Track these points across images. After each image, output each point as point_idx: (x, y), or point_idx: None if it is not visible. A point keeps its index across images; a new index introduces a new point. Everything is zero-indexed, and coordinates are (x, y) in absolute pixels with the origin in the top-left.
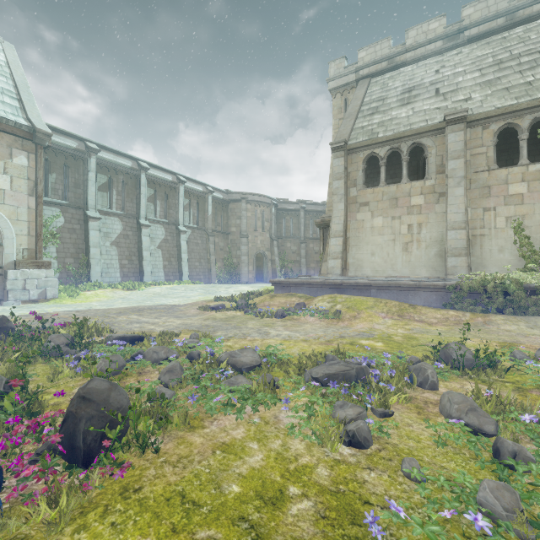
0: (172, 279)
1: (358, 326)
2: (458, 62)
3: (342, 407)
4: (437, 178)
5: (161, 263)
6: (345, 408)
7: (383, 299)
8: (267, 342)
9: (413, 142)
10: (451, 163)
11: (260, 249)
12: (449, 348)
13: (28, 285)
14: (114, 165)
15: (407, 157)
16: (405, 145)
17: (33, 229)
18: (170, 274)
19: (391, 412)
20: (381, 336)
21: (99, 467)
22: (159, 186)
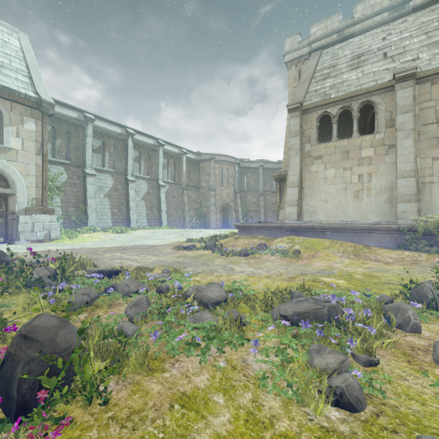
0: (153, 225)
1: (316, 265)
2: (404, 28)
3: (319, 352)
4: (386, 132)
5: (144, 212)
6: (323, 354)
7: (338, 240)
8: (232, 277)
9: (363, 100)
10: (401, 117)
11: (225, 200)
12: (423, 286)
13: (35, 228)
14: (107, 132)
15: (358, 114)
16: (356, 103)
17: (40, 182)
18: (152, 221)
19: (377, 360)
20: (341, 274)
21: (31, 424)
22: (142, 148)
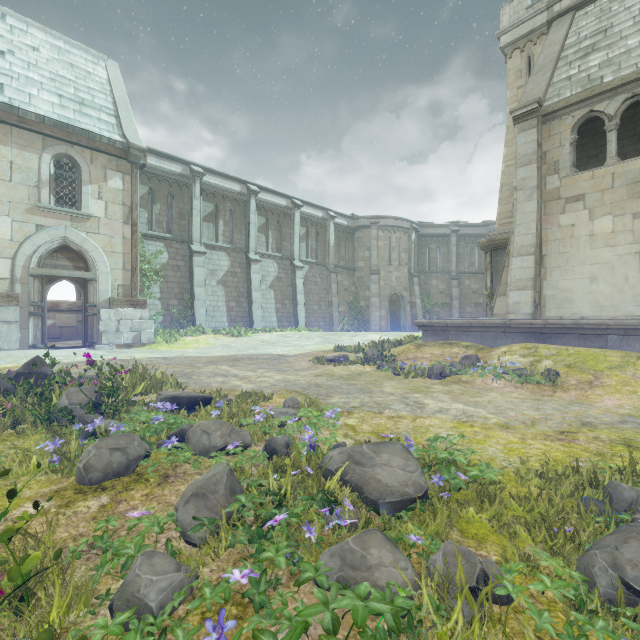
0: (286, 326)
1: (605, 403)
2: None
3: None
4: None
5: (273, 306)
6: None
7: (638, 352)
8: (423, 423)
9: None
10: None
11: (395, 288)
12: None
13: (121, 327)
14: (220, 191)
15: None
16: None
17: (128, 262)
18: (284, 320)
19: None
20: None
21: None
22: (270, 213)
